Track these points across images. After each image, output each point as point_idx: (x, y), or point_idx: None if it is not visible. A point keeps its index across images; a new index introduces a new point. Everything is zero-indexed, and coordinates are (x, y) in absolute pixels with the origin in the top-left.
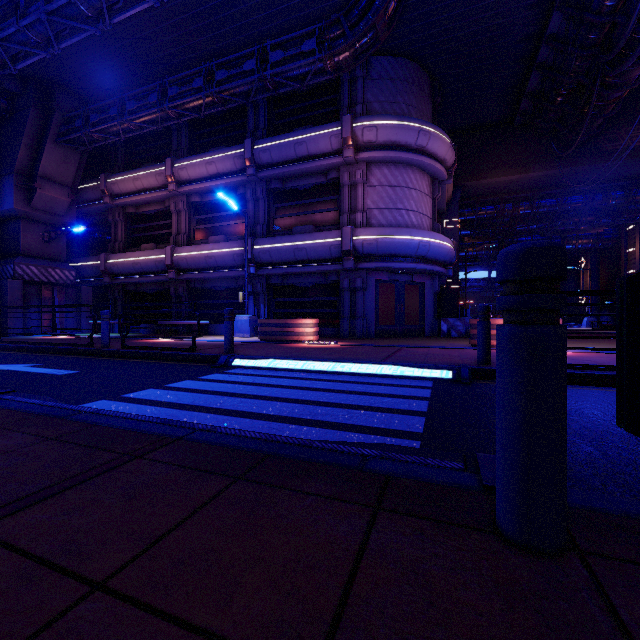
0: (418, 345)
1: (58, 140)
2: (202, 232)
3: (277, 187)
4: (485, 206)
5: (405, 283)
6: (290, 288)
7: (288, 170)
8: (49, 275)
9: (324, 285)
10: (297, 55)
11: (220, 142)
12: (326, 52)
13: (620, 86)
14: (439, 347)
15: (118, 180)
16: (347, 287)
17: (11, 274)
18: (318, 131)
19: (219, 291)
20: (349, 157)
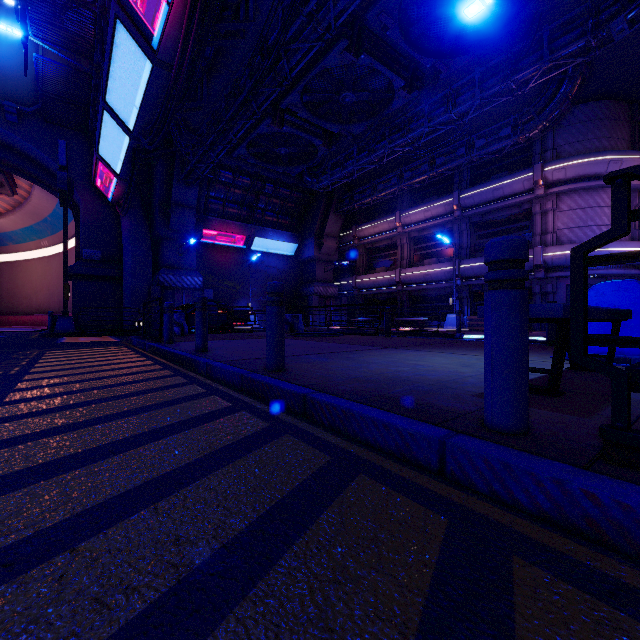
0: None
1: (335, 213)
2: (418, 257)
3: (477, 220)
4: None
5: None
6: None
7: (487, 209)
8: (327, 291)
9: None
10: (496, 138)
11: (432, 193)
12: (519, 135)
13: None
14: None
15: (363, 229)
16: (538, 292)
17: (312, 292)
18: (512, 178)
19: (431, 297)
20: (539, 194)
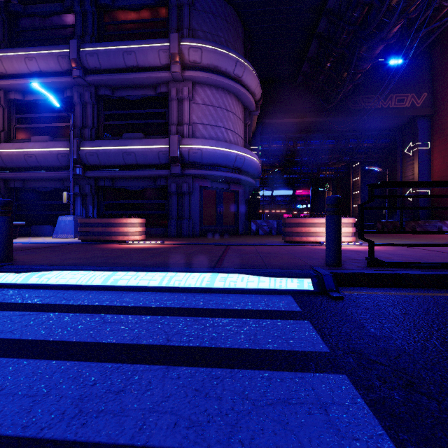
0: (241, 242)
1: None
2: (24, 131)
3: (107, 94)
4: (276, 141)
5: (224, 190)
6: (120, 191)
7: (117, 77)
8: None
9: (153, 189)
10: None
11: (45, 43)
12: None
13: (367, 60)
14: (262, 244)
15: None
16: (175, 191)
17: None
18: (147, 43)
19: (44, 192)
20: (176, 72)
